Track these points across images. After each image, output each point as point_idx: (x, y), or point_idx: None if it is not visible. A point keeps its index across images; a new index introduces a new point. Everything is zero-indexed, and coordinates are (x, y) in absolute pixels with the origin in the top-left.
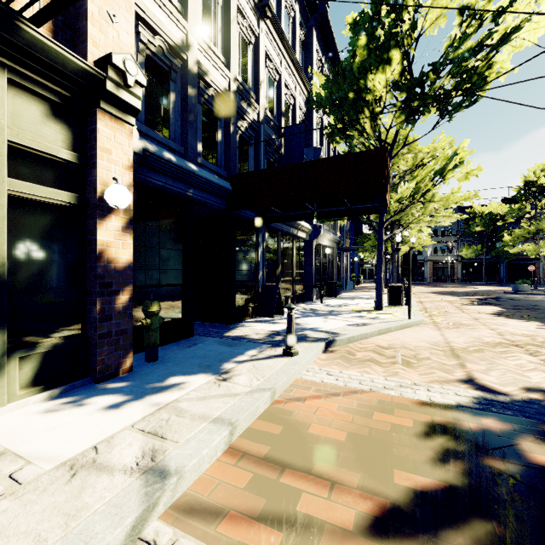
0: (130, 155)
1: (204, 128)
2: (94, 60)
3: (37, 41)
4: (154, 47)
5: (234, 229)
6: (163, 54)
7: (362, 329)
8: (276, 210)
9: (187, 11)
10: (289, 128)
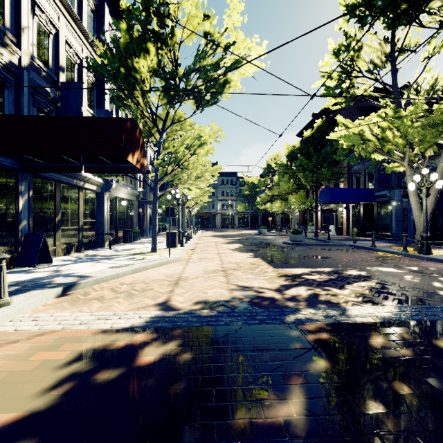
0: None
1: None
2: None
3: None
4: None
5: None
6: None
7: (119, 270)
8: (35, 159)
9: None
10: (66, 83)
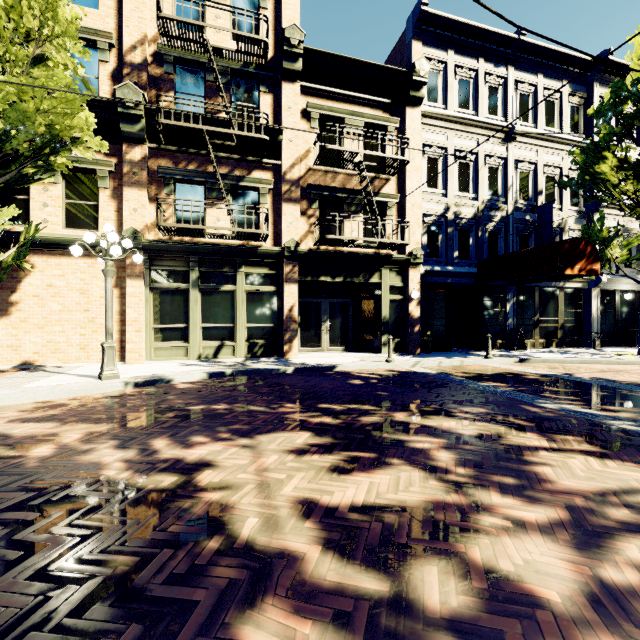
0: (419, 278)
1: (460, 241)
2: (408, 253)
3: (395, 259)
4: (431, 221)
5: (482, 293)
6: (435, 221)
7: (568, 358)
8: None
9: (448, 192)
10: (541, 206)
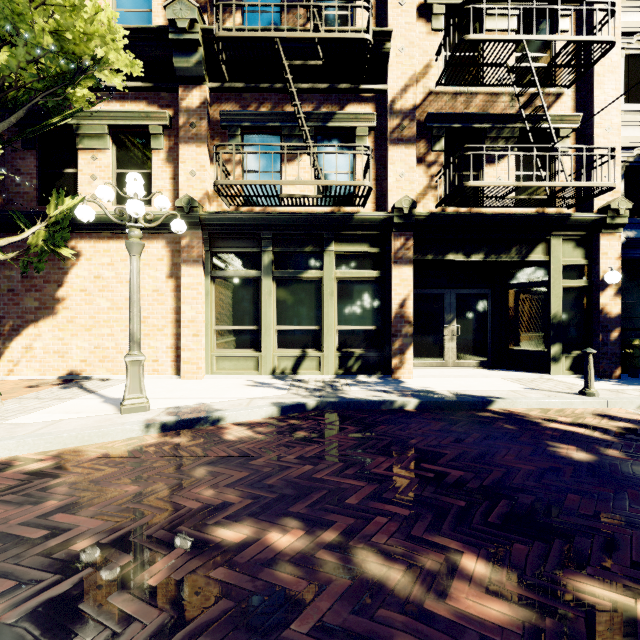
0: (619, 250)
1: None
2: (598, 208)
3: (575, 220)
4: (631, 157)
5: None
6: (639, 157)
7: None
8: None
9: None
10: None
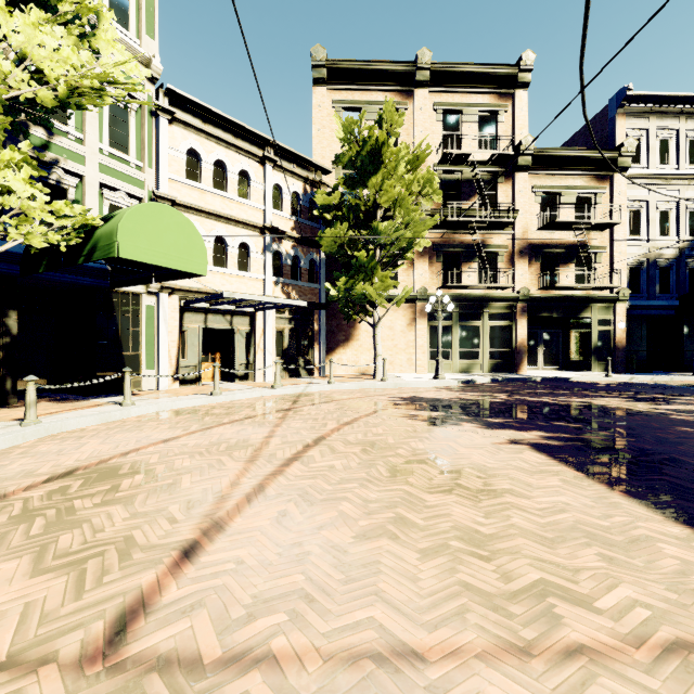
0: (625, 312)
1: (660, 278)
2: (615, 292)
3: (604, 298)
4: (633, 263)
5: (683, 323)
6: (636, 263)
7: None
8: None
9: (649, 238)
10: None
